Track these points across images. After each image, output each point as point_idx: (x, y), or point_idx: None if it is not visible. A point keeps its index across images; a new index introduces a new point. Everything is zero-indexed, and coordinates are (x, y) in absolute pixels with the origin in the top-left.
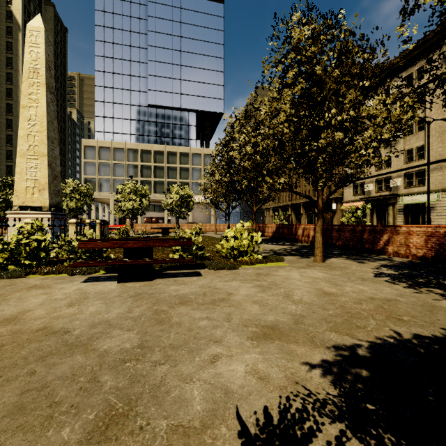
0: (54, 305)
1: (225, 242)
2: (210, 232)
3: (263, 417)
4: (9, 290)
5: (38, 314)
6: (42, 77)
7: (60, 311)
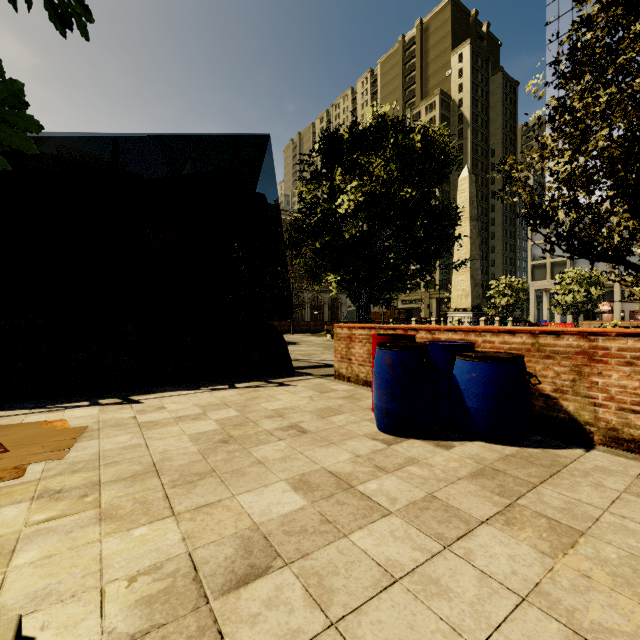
0: None
1: None
2: None
3: None
4: None
5: None
6: (467, 212)
7: None
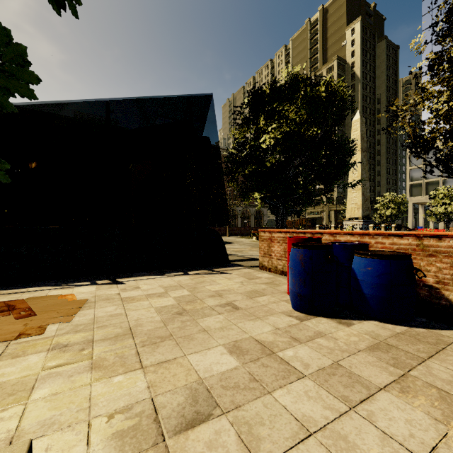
0: None
1: None
2: None
3: None
4: None
5: None
6: (359, 146)
7: None
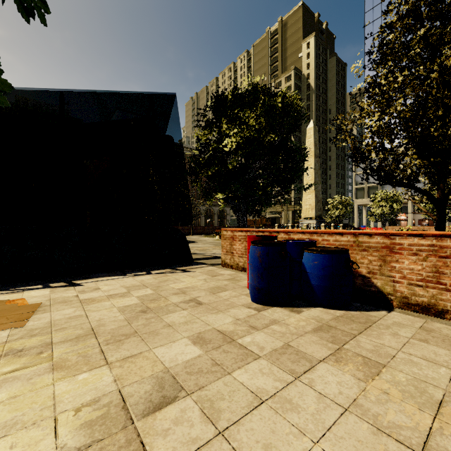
0: None
1: None
2: None
3: None
4: None
5: None
6: (312, 152)
7: None
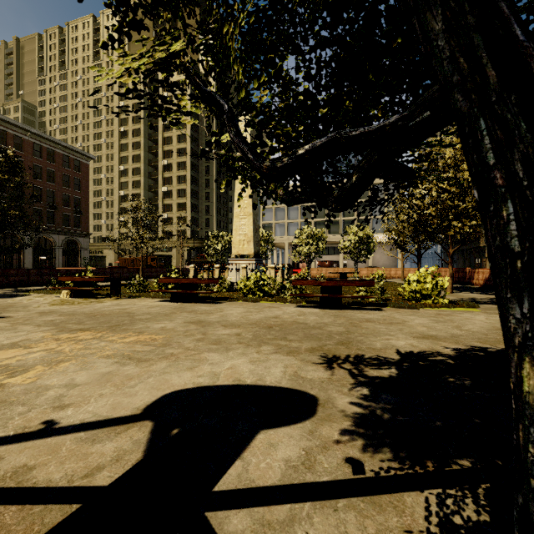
0: (290, 315)
1: (407, 285)
2: (395, 278)
3: (409, 352)
4: (259, 307)
5: (286, 317)
6: None
7: (296, 317)
